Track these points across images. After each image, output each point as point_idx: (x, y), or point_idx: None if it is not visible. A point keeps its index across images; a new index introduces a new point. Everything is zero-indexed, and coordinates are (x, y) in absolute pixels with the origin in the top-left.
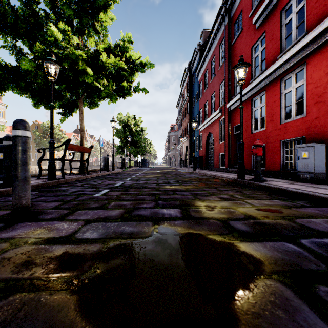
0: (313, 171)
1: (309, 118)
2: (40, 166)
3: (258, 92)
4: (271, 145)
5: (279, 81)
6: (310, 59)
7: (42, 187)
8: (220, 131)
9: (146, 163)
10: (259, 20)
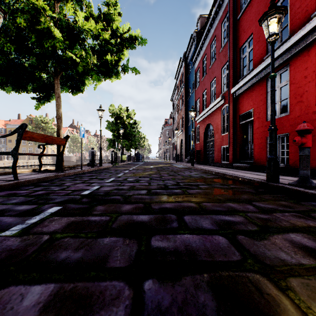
0: None
1: None
2: None
3: (276, 68)
4: None
5: (313, 47)
6: None
7: None
8: (222, 122)
9: (139, 157)
10: None
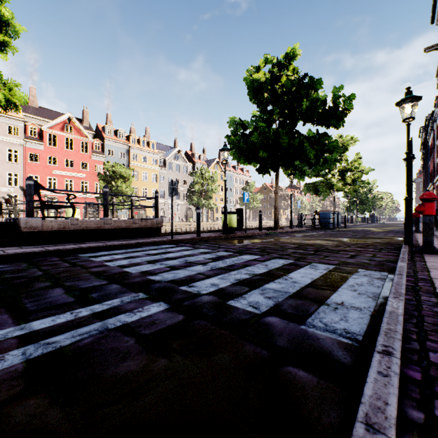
0: None
1: None
2: None
3: None
4: None
5: None
6: None
7: None
8: None
9: (374, 219)
10: None
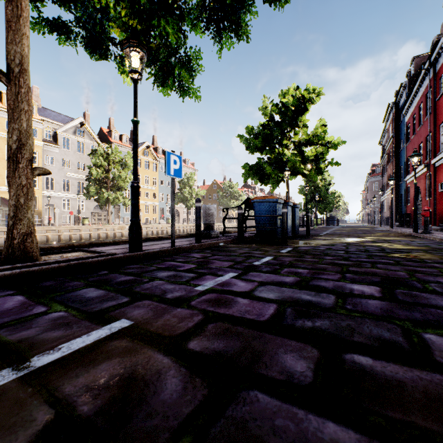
0: None
1: None
2: None
3: None
4: None
5: None
6: None
7: None
8: (427, 187)
9: (334, 221)
10: None
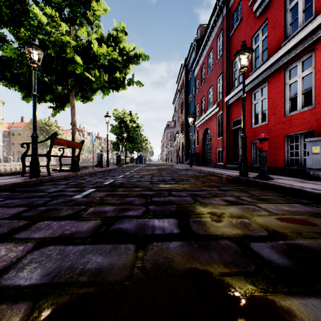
0: None
1: (318, 109)
2: (23, 162)
3: (258, 84)
4: (274, 140)
5: (282, 71)
6: (320, 44)
7: (20, 186)
8: (217, 127)
9: (142, 160)
10: (260, 7)
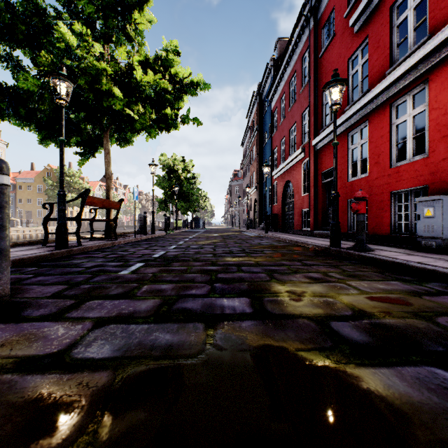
0: (442, 237)
1: (433, 159)
2: (45, 228)
3: (357, 123)
4: (377, 198)
5: (388, 106)
6: (435, 73)
7: (46, 260)
8: (303, 179)
9: (199, 223)
10: (359, 20)
